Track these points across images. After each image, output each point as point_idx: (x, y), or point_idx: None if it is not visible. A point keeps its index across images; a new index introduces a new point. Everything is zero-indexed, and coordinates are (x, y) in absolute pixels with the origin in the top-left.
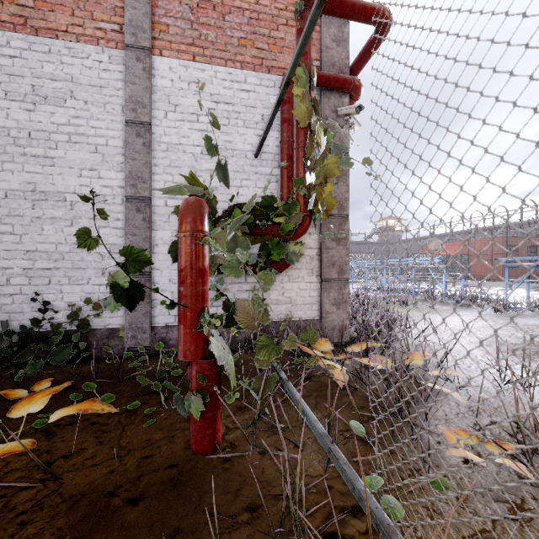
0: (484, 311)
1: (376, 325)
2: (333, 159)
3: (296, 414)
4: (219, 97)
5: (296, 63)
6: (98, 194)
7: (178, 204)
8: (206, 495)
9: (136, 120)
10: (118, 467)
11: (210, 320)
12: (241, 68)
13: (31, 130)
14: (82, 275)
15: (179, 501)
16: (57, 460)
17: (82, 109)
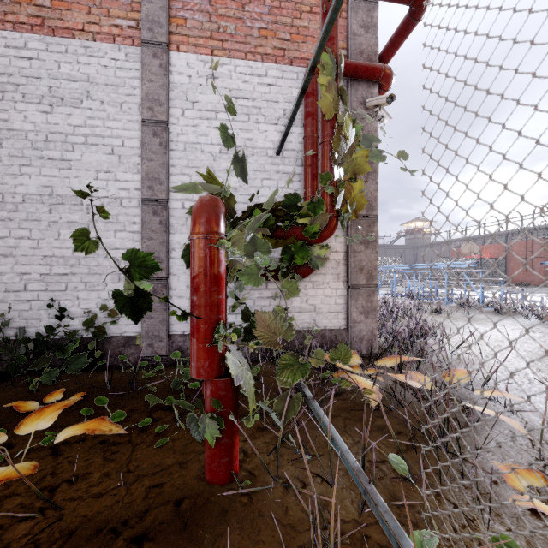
0: (528, 320)
1: (409, 335)
2: (363, 153)
3: (322, 439)
4: (238, 92)
5: (323, 43)
6: (114, 197)
7: None
8: (220, 540)
9: (153, 119)
10: (124, 497)
11: (226, 334)
12: (261, 61)
13: (48, 133)
14: (98, 281)
15: (189, 546)
16: (61, 485)
17: (98, 110)
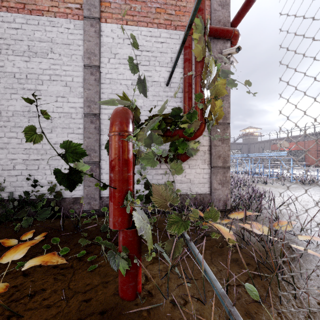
0: None
1: (249, 198)
2: (222, 82)
3: (197, 268)
4: (143, 47)
5: (197, 7)
6: (67, 112)
7: None
8: None
9: (90, 64)
10: (64, 309)
11: (133, 199)
12: (157, 28)
13: (27, 74)
14: (57, 164)
15: None
16: (24, 298)
17: (57, 59)
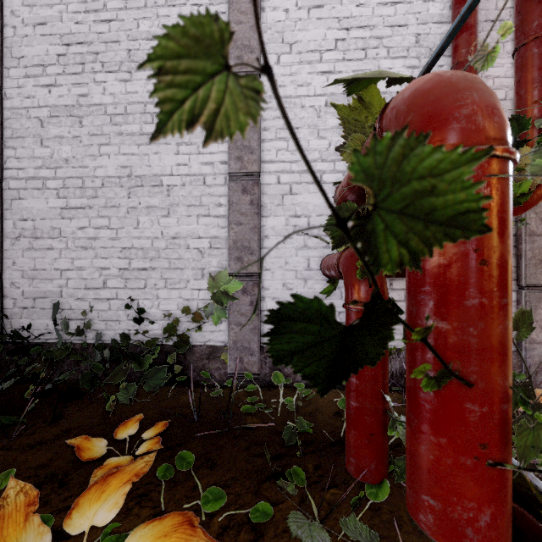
0: None
1: None
2: None
3: None
4: (350, 20)
5: None
6: (196, 174)
7: (295, 179)
8: None
9: (242, 71)
10: None
11: None
12: None
13: (127, 104)
14: (179, 277)
15: None
16: None
17: None
